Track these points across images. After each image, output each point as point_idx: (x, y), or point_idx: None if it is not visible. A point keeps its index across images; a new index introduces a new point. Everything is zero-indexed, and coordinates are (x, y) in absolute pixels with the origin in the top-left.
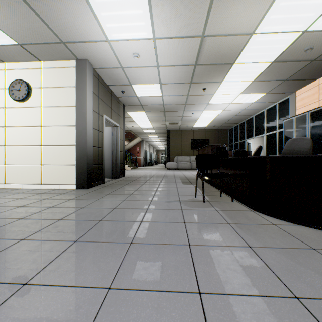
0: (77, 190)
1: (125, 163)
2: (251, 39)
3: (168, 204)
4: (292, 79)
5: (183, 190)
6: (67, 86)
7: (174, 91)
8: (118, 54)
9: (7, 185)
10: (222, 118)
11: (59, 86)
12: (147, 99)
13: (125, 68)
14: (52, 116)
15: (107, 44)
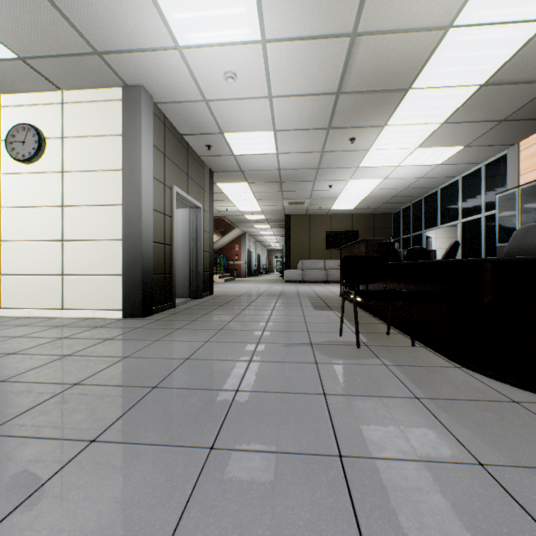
0: (124, 320)
1: (214, 272)
2: (446, 38)
3: (289, 350)
4: (515, 119)
5: (316, 322)
6: (108, 135)
7: (298, 144)
8: (199, 73)
9: (3, 310)
10: (381, 193)
11: (93, 134)
12: (251, 159)
13: (210, 102)
14: (81, 188)
15: (177, 55)
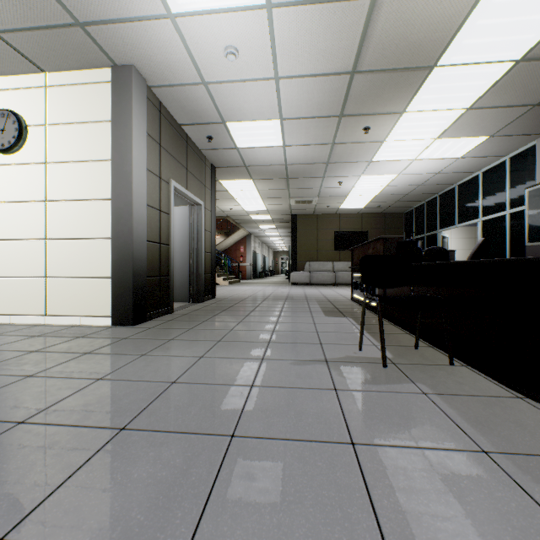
0: (112, 329)
1: (218, 274)
2: None
3: (300, 369)
4: None
5: (329, 332)
6: (95, 121)
7: (307, 135)
8: (195, 49)
9: None
10: (394, 191)
11: (79, 120)
12: (256, 153)
13: (210, 85)
14: (65, 181)
15: (170, 25)
